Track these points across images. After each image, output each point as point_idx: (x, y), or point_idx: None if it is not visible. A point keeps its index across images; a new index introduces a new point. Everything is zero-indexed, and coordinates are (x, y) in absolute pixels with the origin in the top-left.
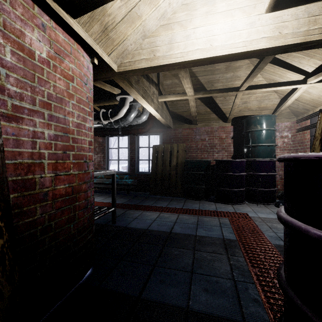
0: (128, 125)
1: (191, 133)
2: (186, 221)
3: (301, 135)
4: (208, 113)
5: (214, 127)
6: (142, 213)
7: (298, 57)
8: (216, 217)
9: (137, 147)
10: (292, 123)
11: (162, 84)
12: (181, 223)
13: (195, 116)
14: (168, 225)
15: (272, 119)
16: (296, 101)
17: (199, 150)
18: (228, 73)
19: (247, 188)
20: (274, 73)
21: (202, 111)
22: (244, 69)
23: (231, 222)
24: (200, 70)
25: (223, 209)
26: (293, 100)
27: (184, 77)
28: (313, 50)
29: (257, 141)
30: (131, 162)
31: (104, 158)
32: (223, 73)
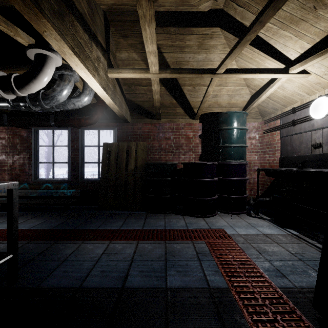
0: (59, 109)
1: (154, 129)
2: (149, 255)
3: (269, 136)
4: (173, 106)
5: (180, 124)
6: (79, 246)
7: (284, 37)
8: (189, 241)
9: (81, 145)
10: (259, 123)
11: (114, 55)
12: (142, 260)
13: (159, 108)
14: (119, 270)
15: (244, 117)
16: (267, 99)
17: (163, 150)
18: (200, 54)
19: (218, 195)
20: (251, 60)
21: (167, 102)
22: (218, 51)
23: (210, 249)
24: (166, 43)
25: (195, 226)
26: (267, 95)
27: (147, 20)
28: (305, 26)
29: (229, 141)
30: (72, 165)
31: (30, 159)
32: (194, 53)
